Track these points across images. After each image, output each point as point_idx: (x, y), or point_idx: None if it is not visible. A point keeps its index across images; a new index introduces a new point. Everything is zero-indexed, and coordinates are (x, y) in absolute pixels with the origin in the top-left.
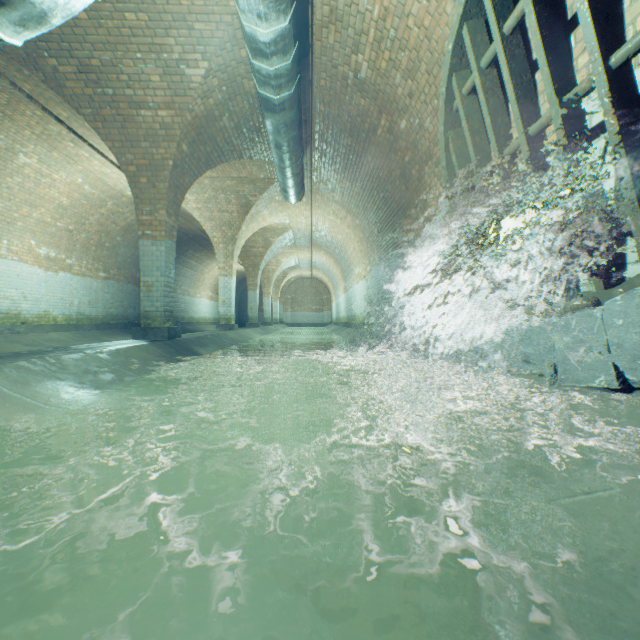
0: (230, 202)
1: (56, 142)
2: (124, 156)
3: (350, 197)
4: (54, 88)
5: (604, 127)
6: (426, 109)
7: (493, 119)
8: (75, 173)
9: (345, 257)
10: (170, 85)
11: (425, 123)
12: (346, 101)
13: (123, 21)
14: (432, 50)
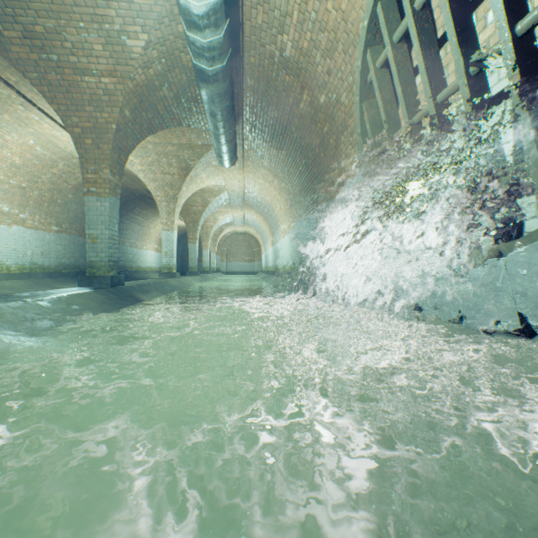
0: (172, 165)
1: (6, 105)
2: (70, 119)
3: (277, 163)
4: None
5: (503, 96)
6: (342, 85)
7: (404, 89)
8: (26, 135)
9: (273, 215)
10: (112, 54)
11: (341, 98)
12: (273, 77)
13: None
14: (348, 31)
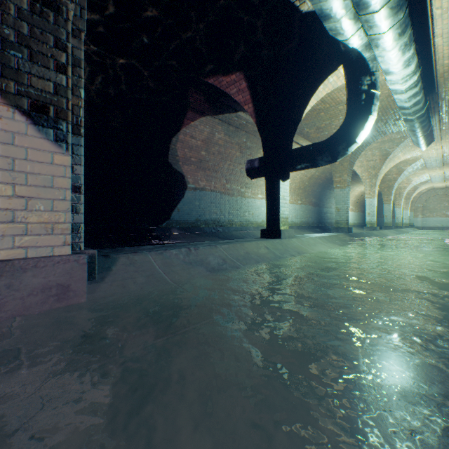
0: (374, 155)
1: None
2: None
3: None
4: (305, 138)
5: None
6: None
7: None
8: None
9: None
10: None
11: None
12: None
13: (336, 110)
14: None
